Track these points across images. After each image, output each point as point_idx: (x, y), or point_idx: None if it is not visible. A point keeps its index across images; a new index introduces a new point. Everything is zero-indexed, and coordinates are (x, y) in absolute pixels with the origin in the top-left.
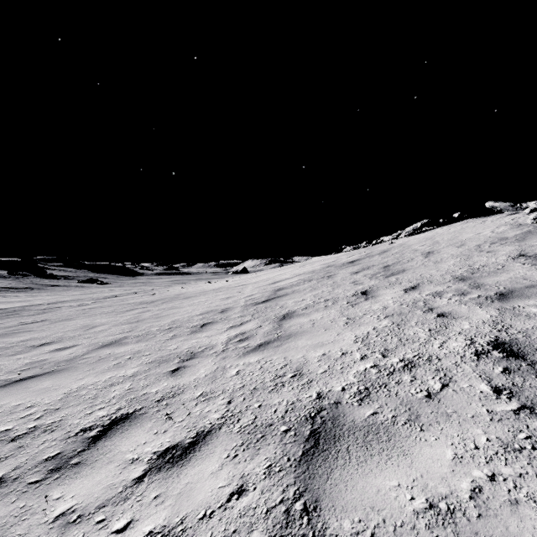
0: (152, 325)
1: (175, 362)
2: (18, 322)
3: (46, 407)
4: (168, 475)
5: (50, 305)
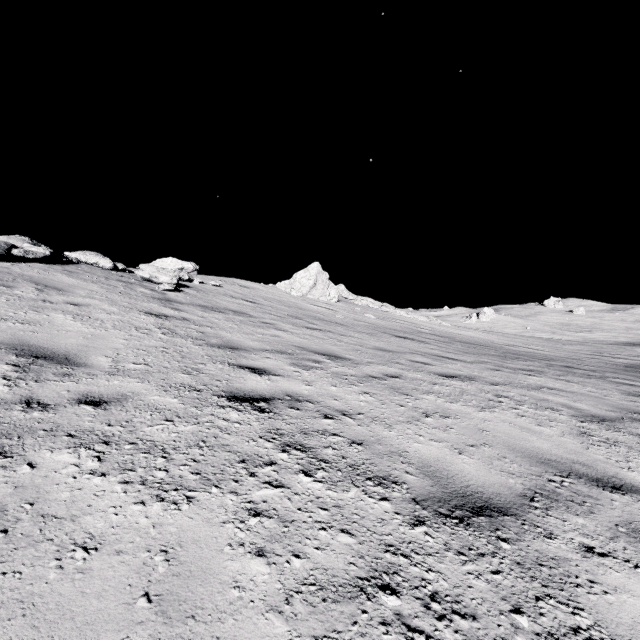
0: None
1: None
2: None
3: None
4: None
5: None
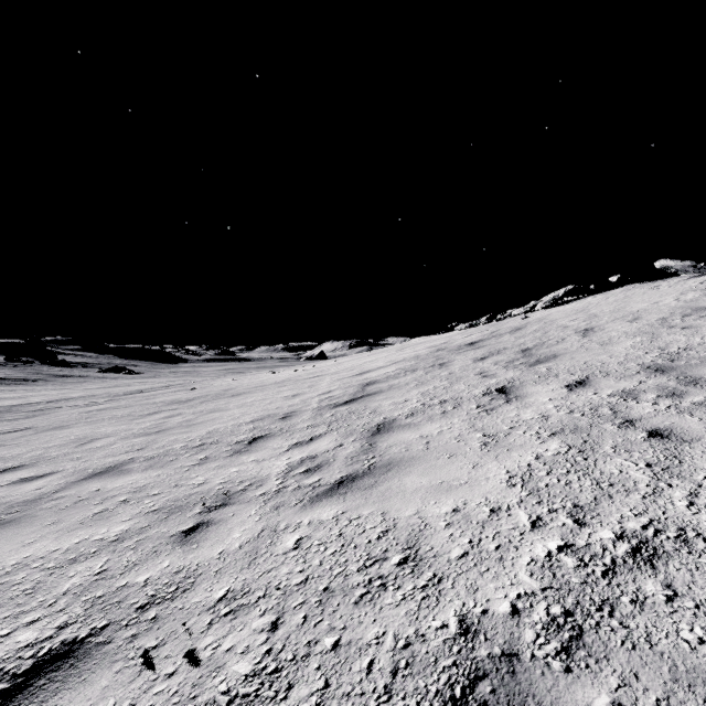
0: (177, 438)
1: (195, 513)
2: None
3: None
4: None
5: (48, 405)
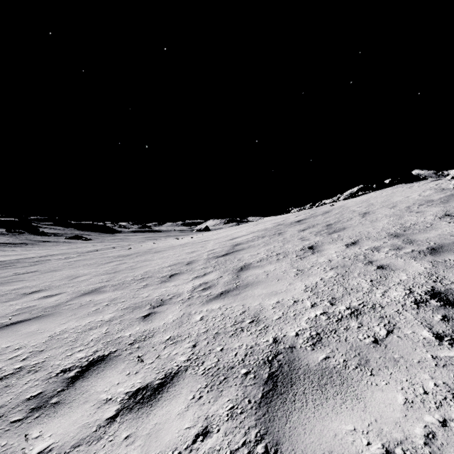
0: (127, 275)
1: (147, 309)
2: (13, 273)
3: (32, 349)
4: (138, 415)
5: (41, 258)
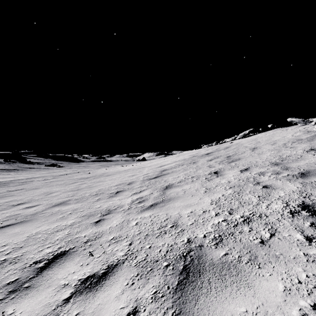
0: (86, 192)
1: (98, 216)
2: (6, 190)
3: (14, 246)
4: (86, 297)
5: (27, 180)
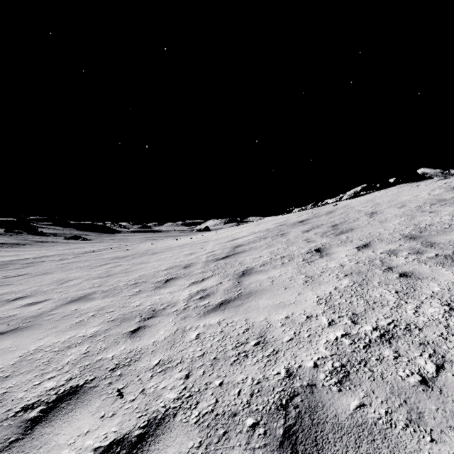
0: (120, 279)
1: (136, 321)
2: (2, 276)
3: None
4: None
5: (35, 260)
